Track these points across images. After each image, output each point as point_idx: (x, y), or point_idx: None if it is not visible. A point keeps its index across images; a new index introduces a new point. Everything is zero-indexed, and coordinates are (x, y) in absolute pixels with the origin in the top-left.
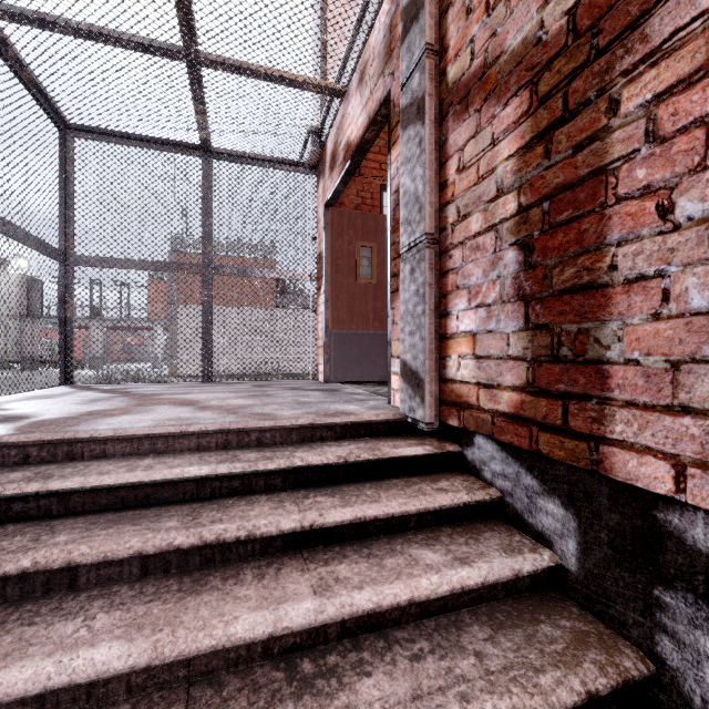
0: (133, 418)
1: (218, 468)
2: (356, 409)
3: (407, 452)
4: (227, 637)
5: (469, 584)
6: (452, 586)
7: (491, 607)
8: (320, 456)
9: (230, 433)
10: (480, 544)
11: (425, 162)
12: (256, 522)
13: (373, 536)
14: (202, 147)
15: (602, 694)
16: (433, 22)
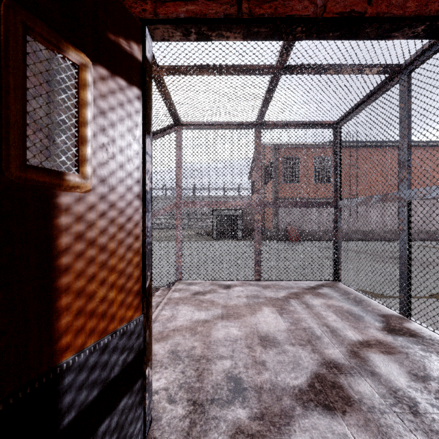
0: (184, 309)
1: None
2: None
3: None
4: None
5: None
6: None
7: None
8: None
9: None
10: None
11: None
12: None
13: None
14: (393, 74)
15: None
16: None
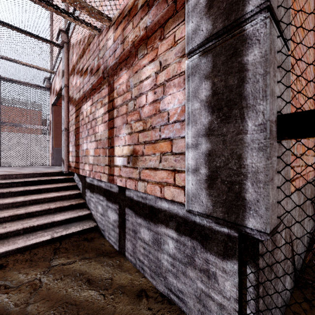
0: None
1: (2, 181)
2: (50, 170)
3: (58, 178)
4: (3, 202)
5: (58, 195)
6: (55, 195)
7: (64, 200)
8: (33, 179)
9: (6, 175)
10: (67, 191)
11: (64, 111)
12: (12, 189)
13: (43, 192)
14: None
15: (74, 204)
16: (67, 79)
